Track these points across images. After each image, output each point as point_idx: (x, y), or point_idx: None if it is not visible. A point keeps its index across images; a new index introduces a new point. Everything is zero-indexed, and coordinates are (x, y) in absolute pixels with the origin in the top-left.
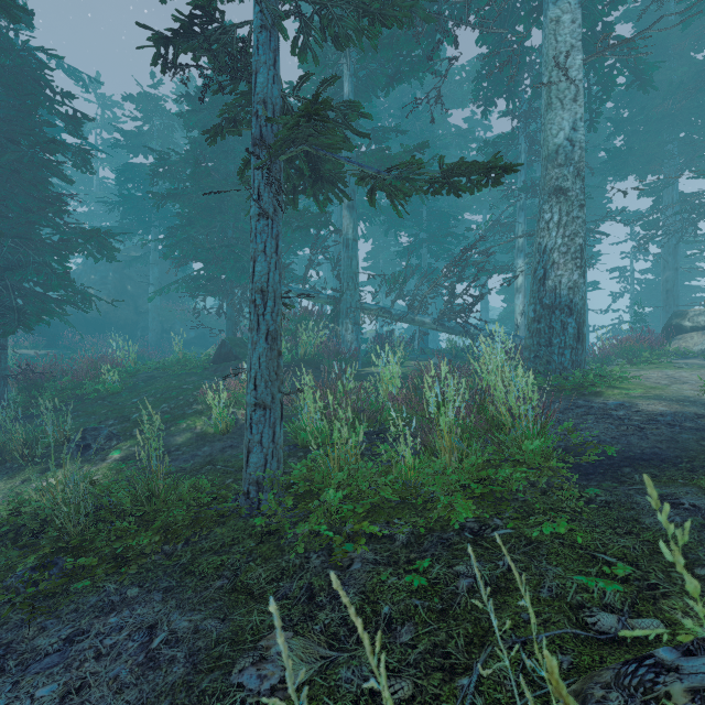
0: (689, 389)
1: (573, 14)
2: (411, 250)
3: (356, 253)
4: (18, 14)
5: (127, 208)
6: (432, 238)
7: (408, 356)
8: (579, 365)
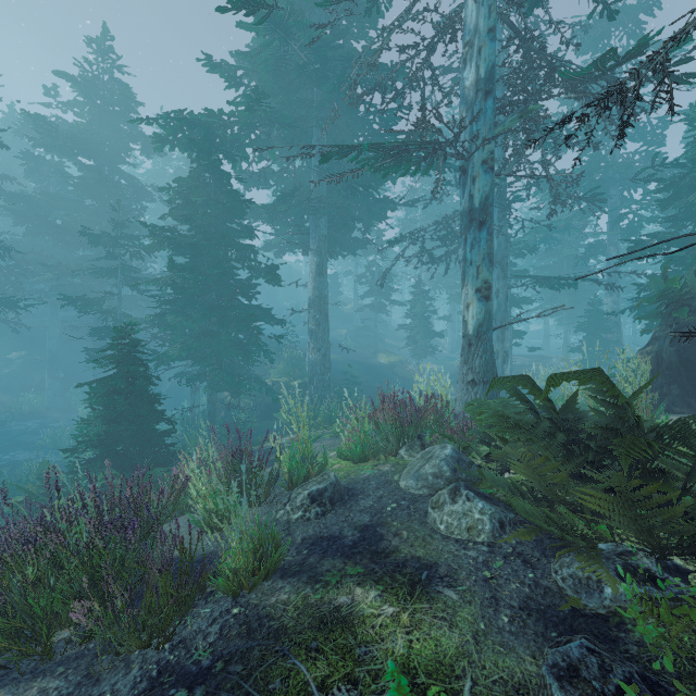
0: None
1: None
2: None
3: None
4: None
5: None
6: None
7: None
8: None
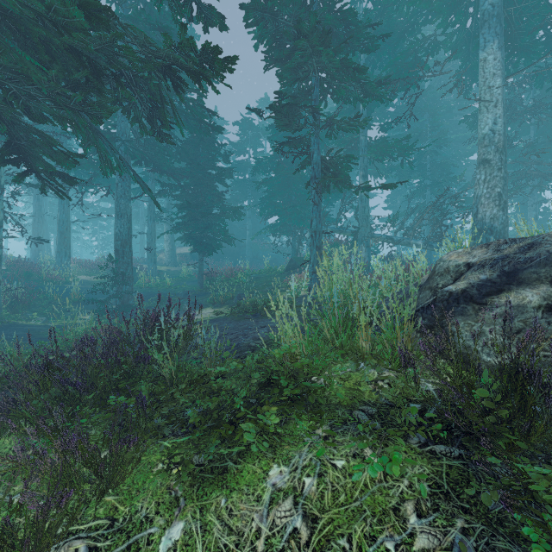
0: None
1: (494, 55)
2: (417, 193)
3: (367, 204)
4: (221, 130)
5: (236, 187)
6: (434, 183)
7: None
8: None
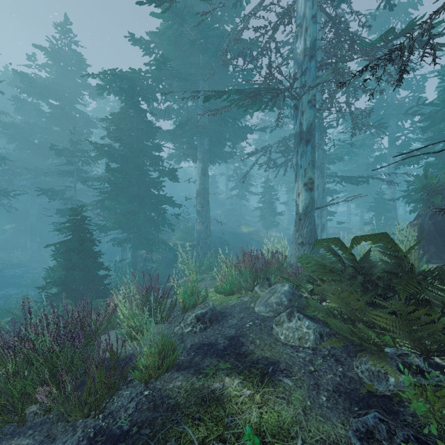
0: None
1: None
2: None
3: None
4: None
5: None
6: None
7: None
8: None
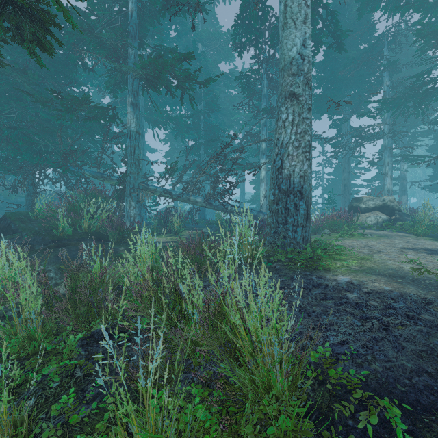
0: (388, 260)
1: None
2: (193, 150)
3: (139, 144)
4: None
5: None
6: (207, 143)
7: (185, 226)
8: (307, 239)
